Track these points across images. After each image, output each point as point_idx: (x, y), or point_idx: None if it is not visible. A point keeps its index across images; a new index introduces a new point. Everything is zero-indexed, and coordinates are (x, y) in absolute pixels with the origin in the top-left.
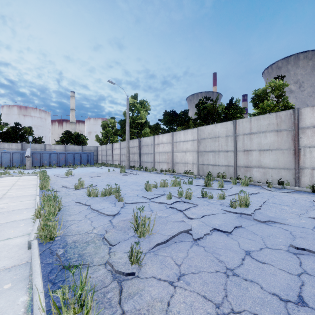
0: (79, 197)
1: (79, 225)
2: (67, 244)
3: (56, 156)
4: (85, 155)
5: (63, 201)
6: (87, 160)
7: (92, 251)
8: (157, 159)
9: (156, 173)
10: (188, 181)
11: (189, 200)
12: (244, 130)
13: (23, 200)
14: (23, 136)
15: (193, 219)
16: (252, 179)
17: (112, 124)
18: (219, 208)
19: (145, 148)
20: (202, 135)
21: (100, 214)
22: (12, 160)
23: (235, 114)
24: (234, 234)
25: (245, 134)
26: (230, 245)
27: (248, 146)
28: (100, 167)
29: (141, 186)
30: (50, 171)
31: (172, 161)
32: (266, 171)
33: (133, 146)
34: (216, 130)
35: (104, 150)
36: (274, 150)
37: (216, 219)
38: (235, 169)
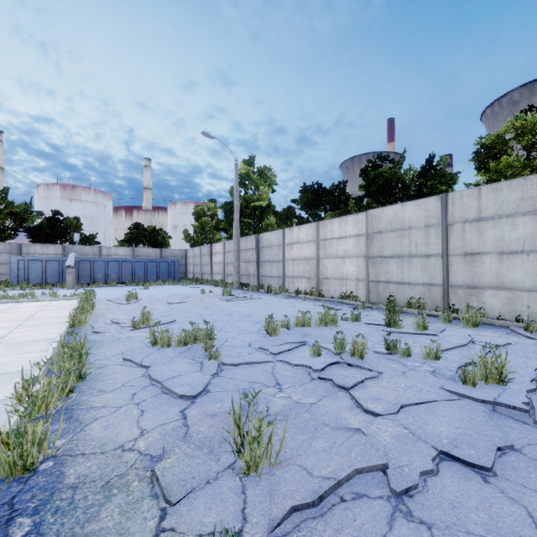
0: (135, 345)
1: (110, 423)
2: (51, 498)
3: (116, 267)
4: (166, 264)
5: (101, 354)
6: (169, 273)
7: (113, 524)
8: (289, 271)
9: (287, 297)
10: (352, 316)
11: (360, 360)
12: (466, 213)
13: (28, 351)
14: (65, 232)
15: (378, 415)
16: (484, 313)
17: (212, 212)
18: (435, 385)
19: (268, 251)
20: (376, 226)
21: (164, 391)
22: (45, 273)
23: (439, 185)
24: (501, 474)
25: (467, 220)
26: (509, 526)
27: (474, 245)
28: (189, 284)
29: (257, 324)
30: (104, 292)
31: (316, 275)
32: (515, 295)
33: (246, 248)
34: (404, 214)
35: (197, 256)
36: (535, 252)
37: (438, 420)
38: (445, 291)
